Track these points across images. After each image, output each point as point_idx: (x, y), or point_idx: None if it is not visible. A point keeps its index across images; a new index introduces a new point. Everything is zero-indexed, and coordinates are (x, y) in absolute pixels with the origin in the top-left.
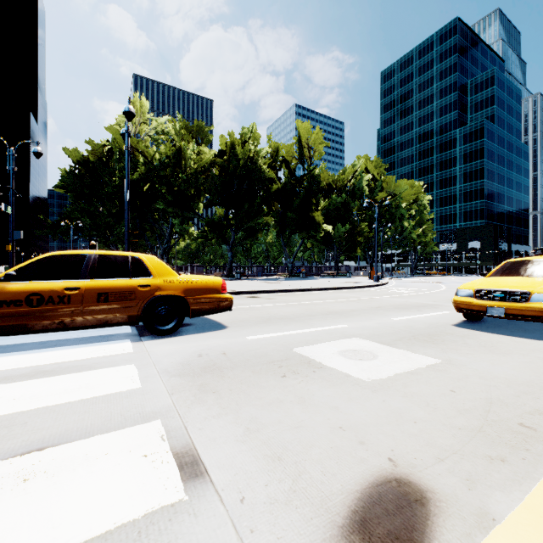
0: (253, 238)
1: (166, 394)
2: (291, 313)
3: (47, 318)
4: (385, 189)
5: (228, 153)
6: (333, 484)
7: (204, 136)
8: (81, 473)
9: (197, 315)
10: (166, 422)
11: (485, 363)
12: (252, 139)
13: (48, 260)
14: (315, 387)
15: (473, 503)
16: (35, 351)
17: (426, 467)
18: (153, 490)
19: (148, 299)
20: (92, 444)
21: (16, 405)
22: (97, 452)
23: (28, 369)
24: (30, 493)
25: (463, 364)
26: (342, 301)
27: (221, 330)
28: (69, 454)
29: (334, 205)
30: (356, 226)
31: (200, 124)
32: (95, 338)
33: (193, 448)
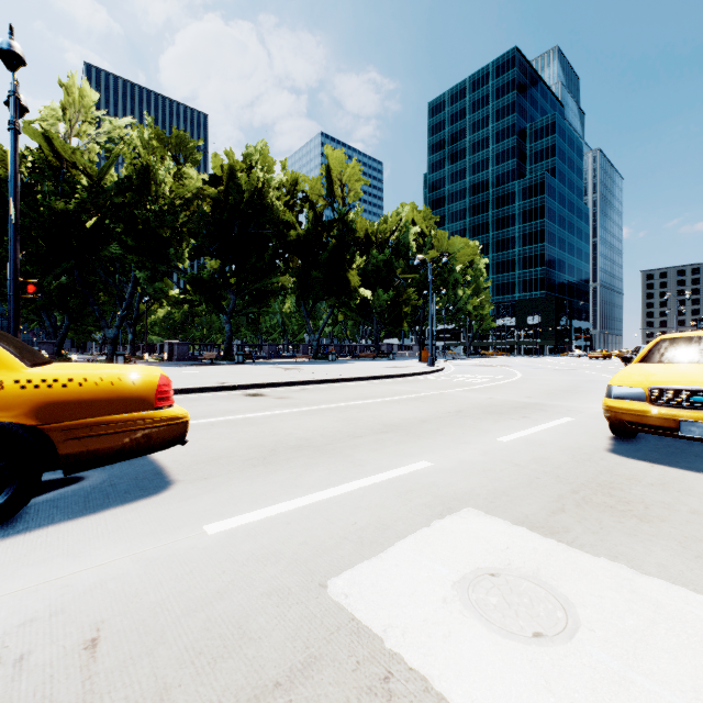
0: (262, 305)
1: None
2: (318, 431)
3: None
4: (436, 247)
5: (225, 182)
6: None
7: (190, 154)
8: None
9: (83, 466)
10: None
11: None
12: (261, 165)
13: None
14: None
15: None
16: None
17: None
18: None
19: None
20: None
21: None
22: None
23: None
24: None
25: None
26: (398, 400)
27: (152, 498)
28: None
29: (374, 264)
30: (402, 292)
31: (183, 137)
32: None
33: None
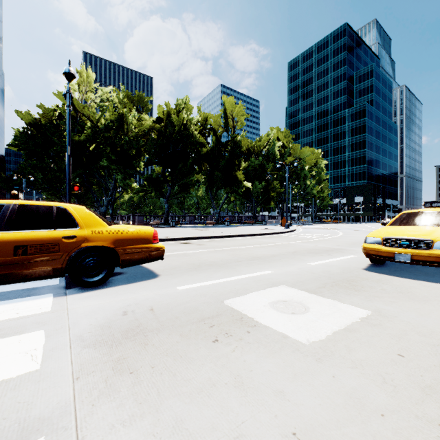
0: (186, 192)
1: (69, 380)
2: (219, 259)
3: None
4: (292, 154)
5: (165, 121)
6: None
7: (145, 105)
8: None
9: (127, 265)
10: None
11: (413, 313)
12: (185, 109)
13: None
14: (252, 356)
15: None
16: None
17: None
18: None
19: (73, 250)
20: None
21: None
22: None
23: None
24: None
25: (393, 315)
26: (262, 246)
27: (152, 279)
28: None
29: (253, 166)
30: (270, 183)
31: (141, 95)
32: (15, 293)
33: None
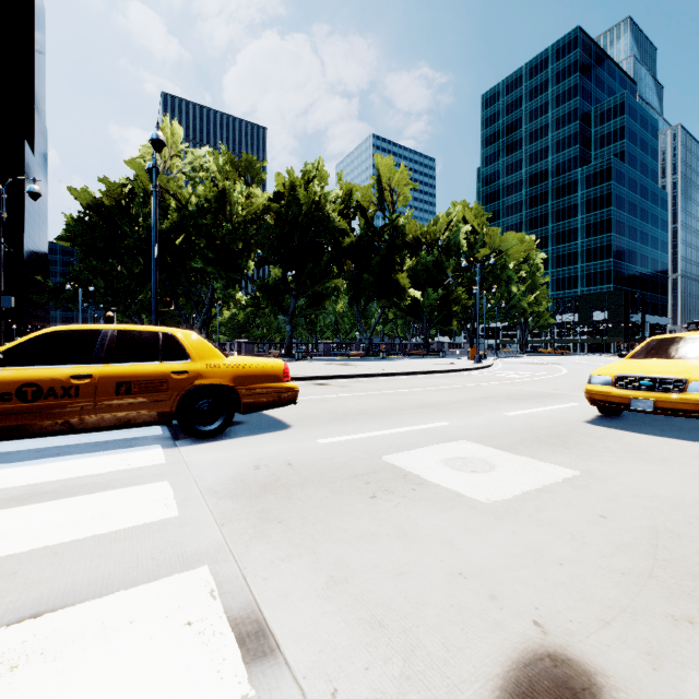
0: (319, 307)
1: (214, 526)
2: (373, 406)
3: (47, 417)
4: (488, 245)
5: (287, 197)
6: (461, 665)
7: (256, 173)
8: (95, 653)
9: (250, 410)
10: (216, 569)
11: (638, 475)
12: (318, 179)
13: (48, 337)
14: (417, 512)
15: (663, 692)
16: (29, 463)
17: (587, 634)
18: (202, 681)
19: (185, 389)
20: (112, 605)
21: (1, 545)
22: (119, 619)
23: (19, 489)
24: (19, 690)
25: (609, 477)
26: (437, 390)
27: (283, 430)
28: (77, 623)
29: (423, 265)
30: (452, 291)
31: (250, 158)
32: (113, 444)
33: (257, 609)
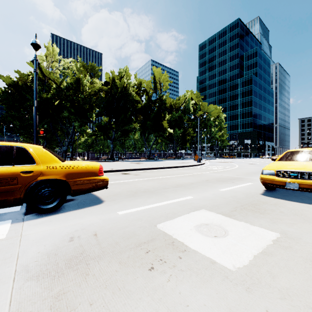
0: (126, 136)
1: None
2: (151, 186)
3: None
4: (202, 110)
5: (111, 84)
6: None
7: (96, 72)
8: None
9: (78, 194)
10: None
11: None
12: (125, 76)
13: None
14: (186, 287)
15: None
16: None
17: None
18: None
19: (30, 183)
20: None
21: None
22: None
23: None
24: None
25: (298, 237)
26: (183, 176)
27: (98, 205)
28: None
29: (174, 118)
30: (186, 130)
31: (93, 65)
32: None
33: None
